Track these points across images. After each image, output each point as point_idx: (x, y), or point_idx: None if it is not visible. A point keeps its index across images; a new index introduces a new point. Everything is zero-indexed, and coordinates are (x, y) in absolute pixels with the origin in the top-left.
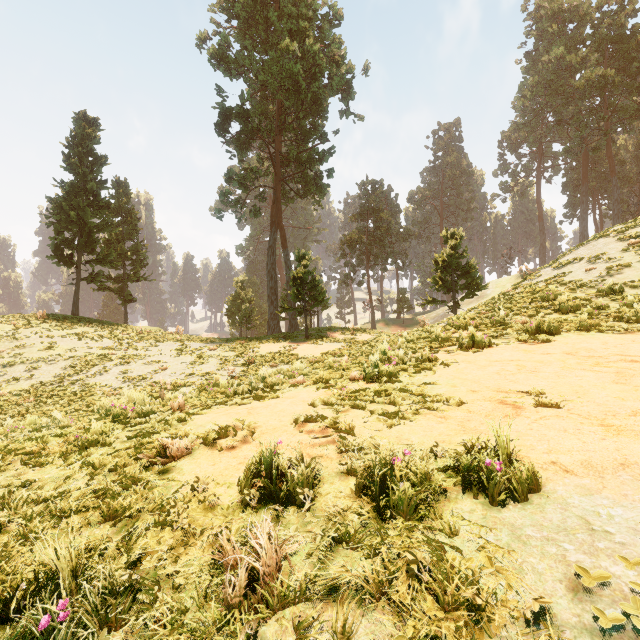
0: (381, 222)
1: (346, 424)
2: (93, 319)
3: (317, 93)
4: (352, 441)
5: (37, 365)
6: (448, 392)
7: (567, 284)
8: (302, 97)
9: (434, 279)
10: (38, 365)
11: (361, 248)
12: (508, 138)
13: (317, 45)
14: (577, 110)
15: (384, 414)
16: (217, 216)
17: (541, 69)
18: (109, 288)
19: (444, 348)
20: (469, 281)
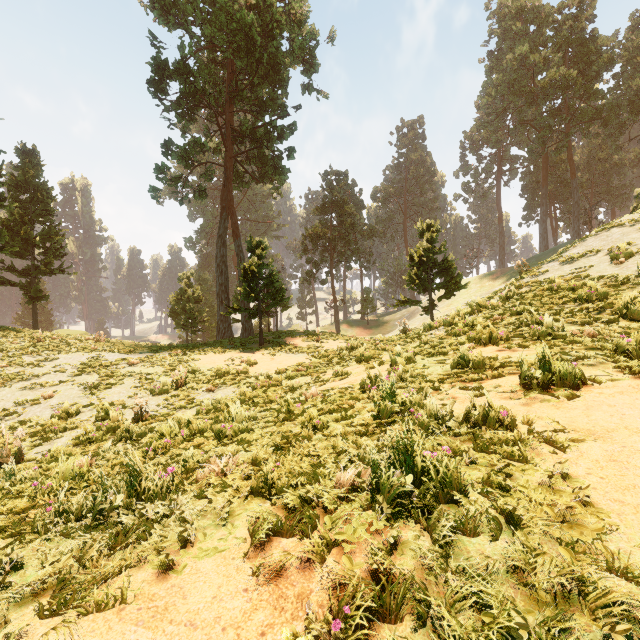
0: (346, 216)
1: None
2: None
3: (275, 57)
4: None
5: None
6: None
7: (598, 280)
8: (257, 56)
9: (410, 276)
10: None
11: (324, 244)
12: (470, 138)
13: None
14: (539, 111)
15: None
16: (152, 196)
17: (505, 67)
18: (10, 282)
19: (487, 382)
20: (448, 279)
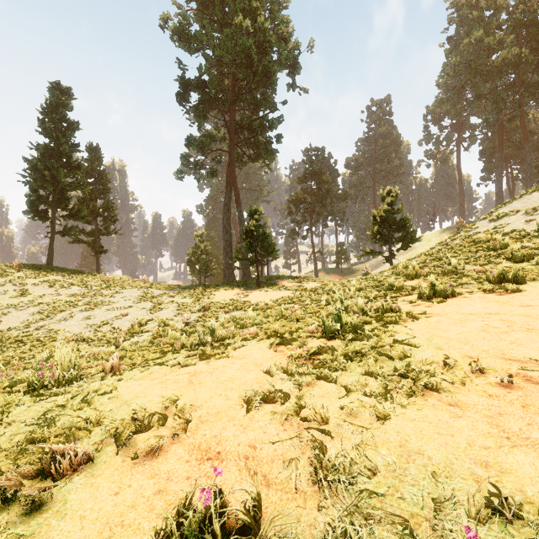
0: (323, 184)
1: (317, 413)
2: (66, 268)
3: (267, 67)
4: (334, 457)
5: (7, 311)
6: (437, 357)
7: (509, 234)
8: (254, 69)
9: (373, 232)
10: (8, 311)
11: (305, 207)
12: (432, 112)
13: (267, 23)
14: (494, 86)
15: (366, 394)
16: (178, 176)
17: (462, 50)
18: (83, 241)
19: (401, 297)
20: (404, 234)
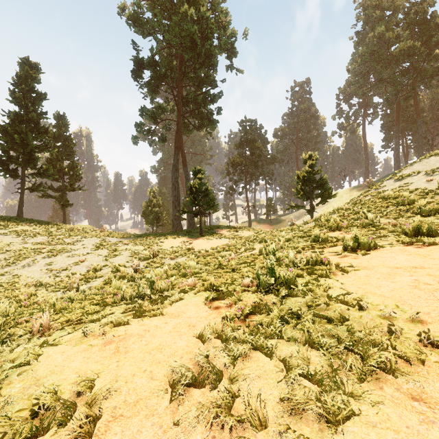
0: (255, 149)
1: (253, 410)
2: (34, 219)
3: (209, 50)
4: None
5: None
6: (378, 321)
7: (413, 192)
8: (198, 52)
9: (297, 189)
10: None
11: (241, 168)
12: (343, 92)
13: (209, 12)
14: (393, 72)
15: (309, 377)
16: (133, 141)
17: (368, 42)
18: (51, 196)
19: (326, 249)
20: (323, 191)
